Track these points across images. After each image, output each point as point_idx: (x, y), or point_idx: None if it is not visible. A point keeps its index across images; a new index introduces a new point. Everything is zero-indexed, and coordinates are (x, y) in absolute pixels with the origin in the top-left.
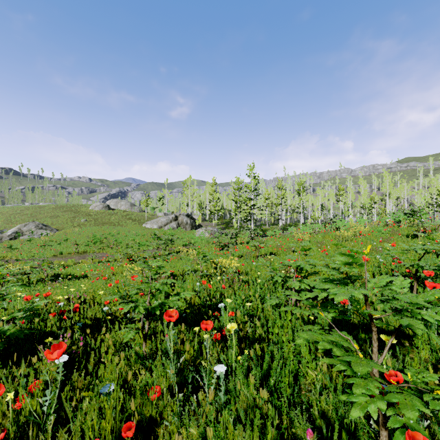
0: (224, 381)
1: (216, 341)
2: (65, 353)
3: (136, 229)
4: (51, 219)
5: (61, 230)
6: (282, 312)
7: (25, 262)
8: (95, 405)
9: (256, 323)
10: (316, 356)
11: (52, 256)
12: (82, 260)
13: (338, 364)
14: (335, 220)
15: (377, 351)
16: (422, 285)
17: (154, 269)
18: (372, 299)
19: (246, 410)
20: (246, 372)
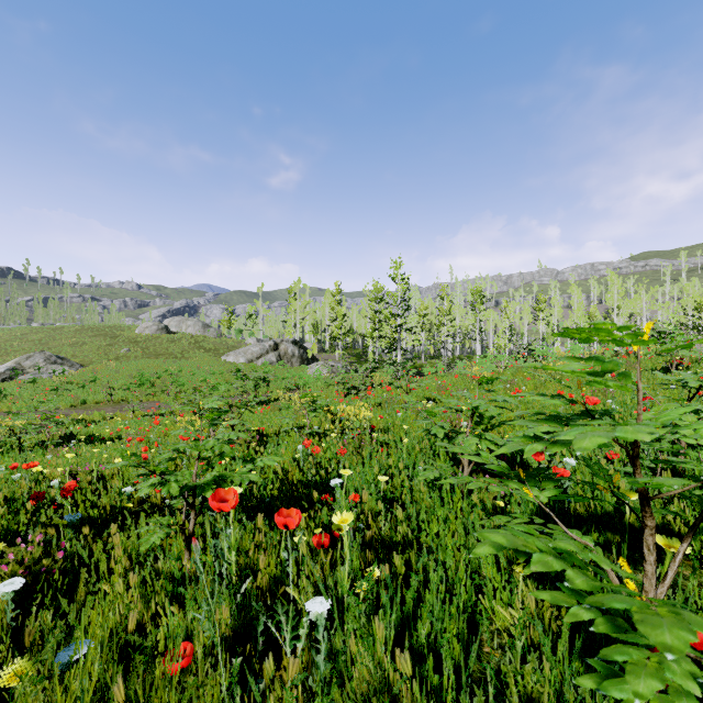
0: (326, 631)
1: (322, 548)
2: (24, 574)
3: (210, 365)
4: (73, 349)
5: (88, 366)
6: (445, 494)
7: (14, 415)
8: (30, 695)
9: (398, 514)
10: (509, 575)
11: (69, 406)
12: (117, 413)
13: (574, 604)
14: (533, 348)
15: (654, 573)
16: (696, 445)
17: (208, 415)
18: (610, 469)
19: (368, 697)
20: (373, 610)
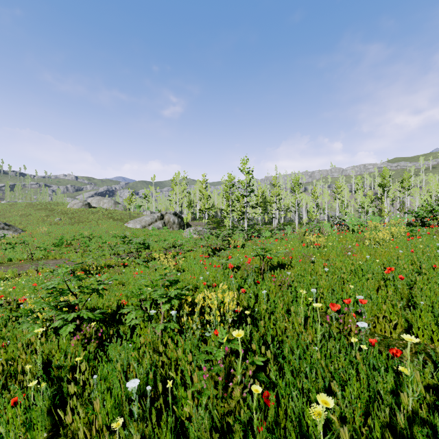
0: None
1: None
2: None
3: (115, 230)
4: (21, 218)
5: (28, 231)
6: None
7: None
8: None
9: None
10: None
11: None
12: (29, 270)
13: None
14: (345, 218)
15: None
16: None
17: None
18: None
19: None
20: None
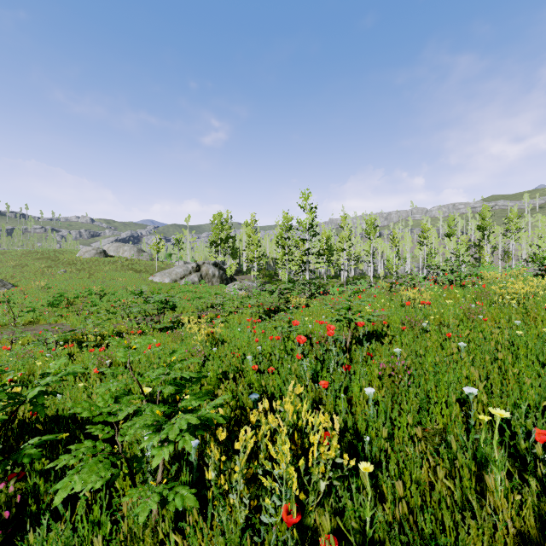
0: None
1: None
2: None
3: (136, 284)
4: (14, 270)
5: (21, 286)
6: None
7: None
8: None
9: None
10: None
11: None
12: (4, 340)
13: None
14: (445, 268)
15: None
16: None
17: None
18: None
19: None
20: None
